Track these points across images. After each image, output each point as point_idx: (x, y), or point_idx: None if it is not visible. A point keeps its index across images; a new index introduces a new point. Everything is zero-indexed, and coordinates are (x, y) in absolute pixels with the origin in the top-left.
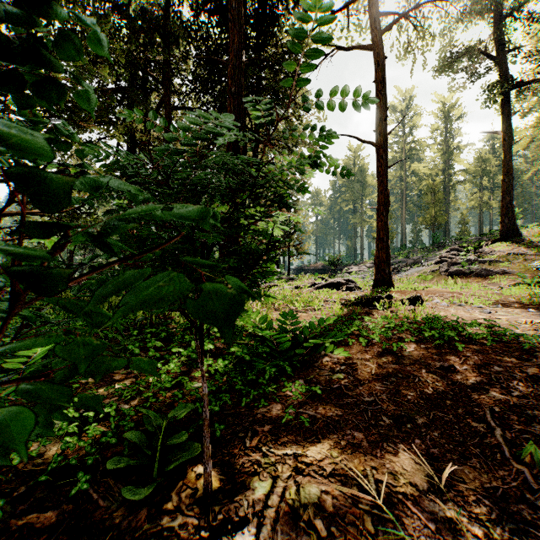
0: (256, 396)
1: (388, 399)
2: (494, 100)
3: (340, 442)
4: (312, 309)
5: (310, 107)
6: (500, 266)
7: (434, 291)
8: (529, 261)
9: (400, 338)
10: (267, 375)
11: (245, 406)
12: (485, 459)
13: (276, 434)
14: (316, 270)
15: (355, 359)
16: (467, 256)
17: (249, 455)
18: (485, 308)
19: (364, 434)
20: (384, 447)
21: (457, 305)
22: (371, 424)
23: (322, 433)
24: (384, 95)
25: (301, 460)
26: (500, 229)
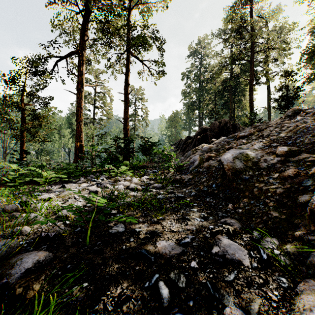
0: None
1: None
2: None
3: None
4: None
5: None
6: None
7: None
8: None
9: None
10: None
11: None
12: None
13: None
14: None
15: None
16: None
17: None
18: None
19: None
20: None
21: None
22: None
23: None
24: (269, 96)
25: None
26: None
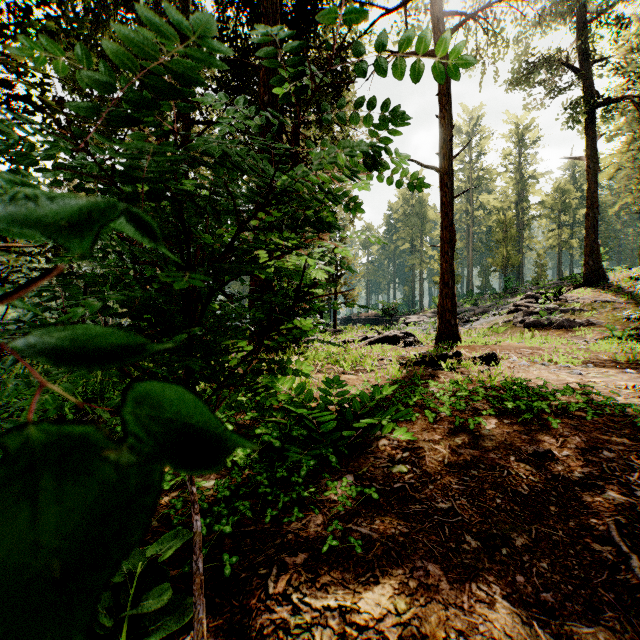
0: (288, 503)
1: (470, 505)
2: (576, 120)
3: (408, 583)
4: (363, 370)
5: (364, 74)
6: (585, 316)
7: (509, 346)
8: (618, 310)
9: (476, 410)
10: (303, 470)
11: (271, 518)
12: (624, 612)
13: (313, 570)
14: (368, 320)
15: (421, 441)
16: (546, 305)
17: (272, 609)
18: (573, 368)
19: (443, 568)
20: (473, 591)
21: (539, 364)
22: (451, 549)
23: (381, 566)
24: (449, 111)
25: (351, 619)
26: (584, 273)
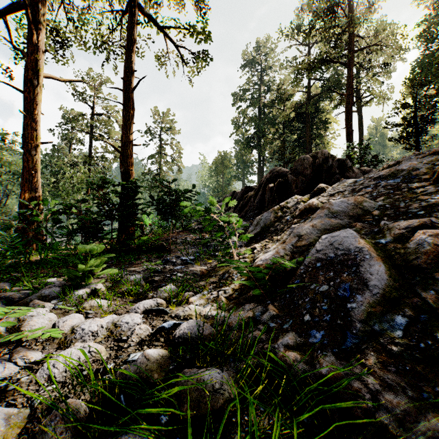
0: None
1: None
2: None
3: None
4: None
5: None
6: None
7: None
8: None
9: None
10: None
11: None
12: None
13: None
14: None
15: None
16: None
17: None
18: None
19: None
20: None
21: None
22: None
23: None
24: (362, 130)
25: None
26: None
